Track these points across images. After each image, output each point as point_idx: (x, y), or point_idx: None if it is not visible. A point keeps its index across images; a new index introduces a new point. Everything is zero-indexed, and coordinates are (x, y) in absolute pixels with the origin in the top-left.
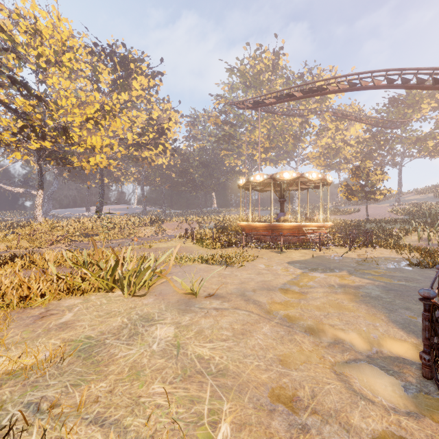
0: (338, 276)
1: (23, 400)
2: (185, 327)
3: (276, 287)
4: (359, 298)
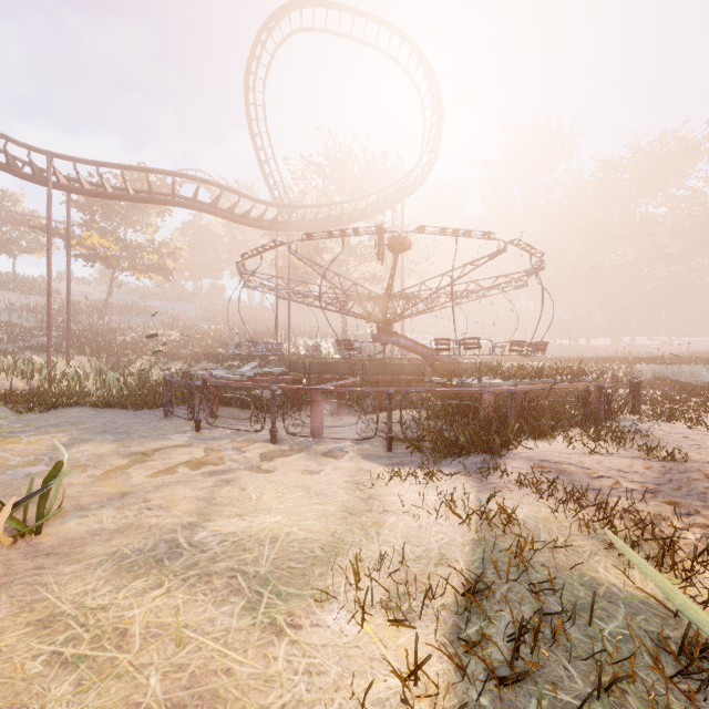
0: (9, 443)
1: (422, 552)
2: (208, 515)
3: (9, 480)
4: (121, 443)
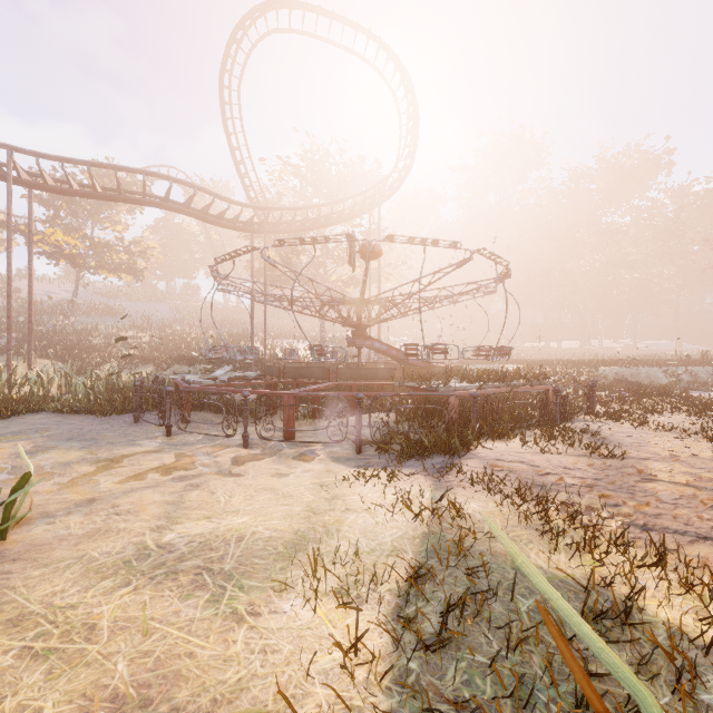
0: None
1: (376, 545)
2: (176, 518)
3: None
4: (88, 450)
